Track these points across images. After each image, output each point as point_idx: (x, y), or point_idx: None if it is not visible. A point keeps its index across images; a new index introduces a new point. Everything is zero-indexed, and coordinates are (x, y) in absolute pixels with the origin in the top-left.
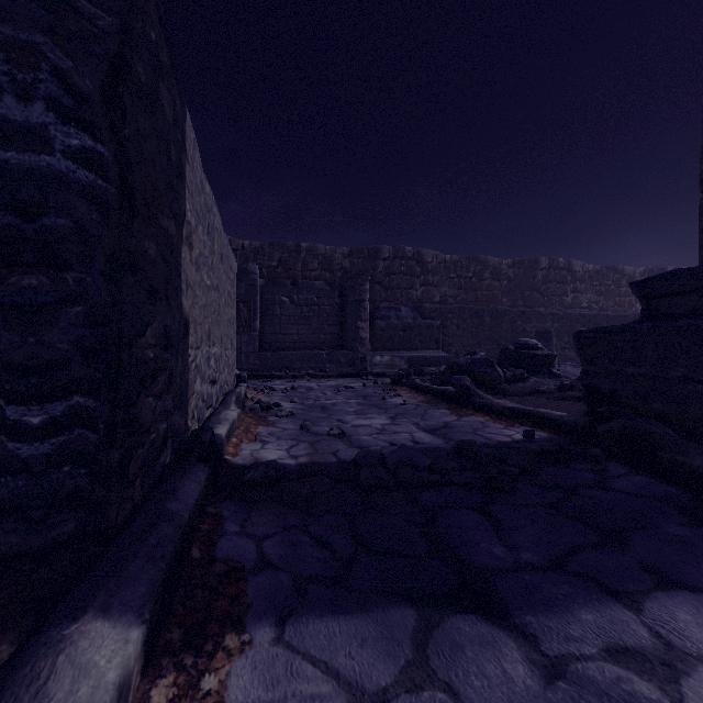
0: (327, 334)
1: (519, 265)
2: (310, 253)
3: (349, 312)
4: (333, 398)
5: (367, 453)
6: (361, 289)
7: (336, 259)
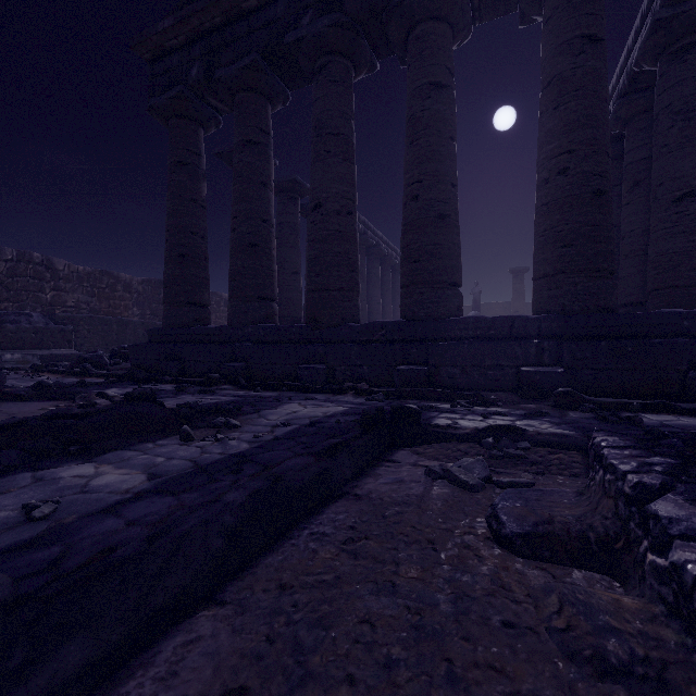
0: None
1: (147, 283)
2: None
3: None
4: None
5: None
6: None
7: None
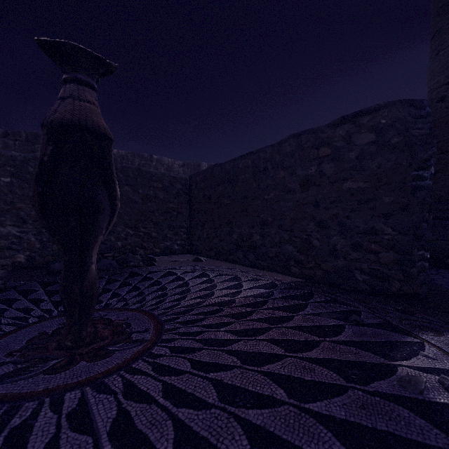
0: None
1: None
2: (159, 162)
3: None
4: None
5: None
6: None
7: (175, 168)
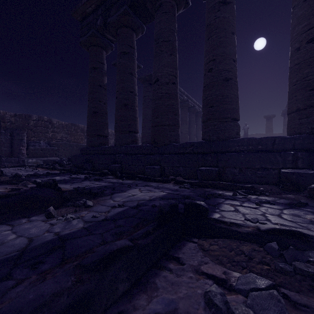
0: (4, 151)
1: None
2: None
3: (16, 143)
4: (15, 171)
5: (29, 174)
6: (23, 135)
7: (7, 117)
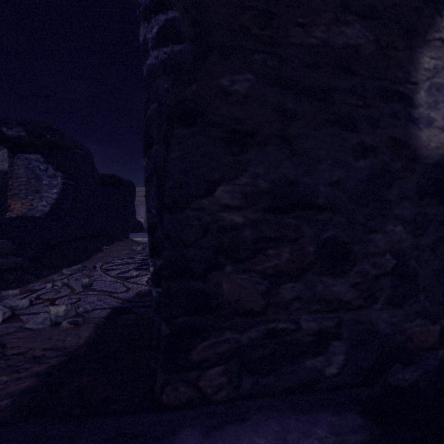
0: None
1: None
2: None
3: None
4: None
5: None
6: None
7: None
